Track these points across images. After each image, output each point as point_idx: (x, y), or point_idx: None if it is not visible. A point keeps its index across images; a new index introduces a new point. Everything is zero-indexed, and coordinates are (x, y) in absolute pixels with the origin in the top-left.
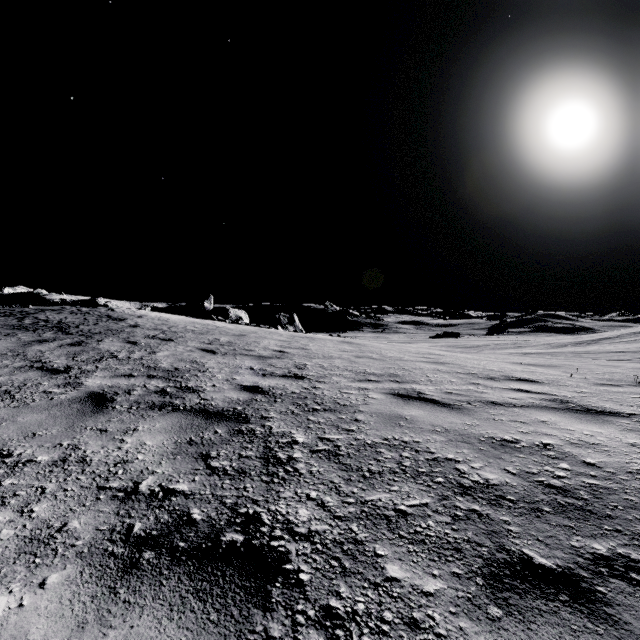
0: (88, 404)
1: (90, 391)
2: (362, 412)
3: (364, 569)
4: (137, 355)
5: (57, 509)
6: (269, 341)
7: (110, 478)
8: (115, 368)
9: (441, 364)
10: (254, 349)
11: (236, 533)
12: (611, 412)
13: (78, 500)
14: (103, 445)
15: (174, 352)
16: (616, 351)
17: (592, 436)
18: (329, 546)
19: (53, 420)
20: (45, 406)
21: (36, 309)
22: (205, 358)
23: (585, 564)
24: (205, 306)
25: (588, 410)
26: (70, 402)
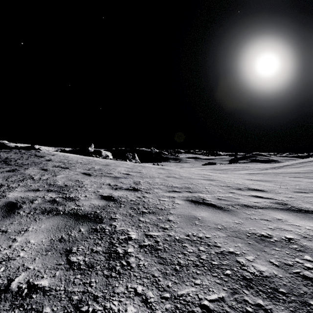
0: (2, 211)
1: (8, 201)
2: (172, 214)
3: None
4: (45, 177)
5: None
6: (121, 168)
7: None
8: (29, 185)
9: (211, 180)
10: (112, 173)
11: None
12: (312, 211)
13: None
14: None
15: (67, 175)
16: (294, 172)
17: (312, 230)
18: None
19: None
20: None
21: None
22: (84, 178)
23: None
24: (89, 149)
25: (300, 210)
26: None
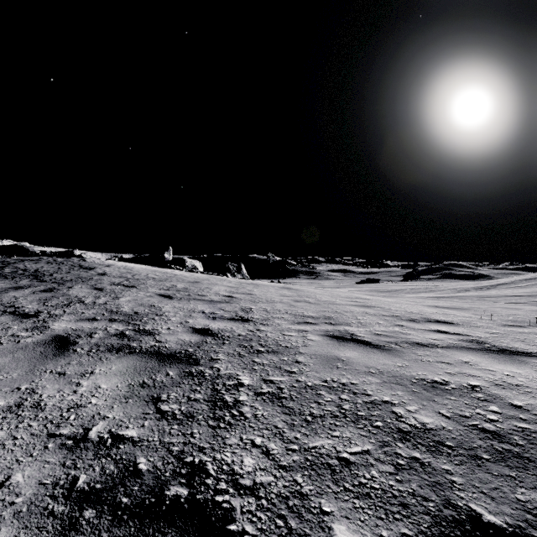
0: (51, 347)
1: (55, 334)
2: (302, 354)
3: (310, 530)
4: (102, 300)
5: (3, 460)
6: (219, 287)
7: (61, 424)
8: (81, 312)
9: (368, 307)
10: (206, 294)
11: (180, 486)
12: (523, 352)
13: (26, 449)
14: (59, 389)
15: (135, 297)
16: (513, 295)
17: (513, 377)
18: (274, 501)
19: (16, 363)
20: (10, 349)
21: (16, 259)
22: (162, 303)
23: (535, 522)
24: (165, 257)
25: (503, 350)
26: (35, 345)
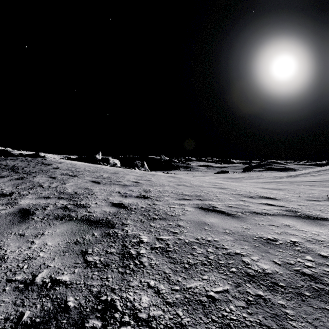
0: (17, 216)
1: (21, 208)
2: (182, 220)
3: None
4: (54, 185)
5: None
6: (130, 176)
7: (17, 272)
8: (40, 193)
9: (223, 189)
10: (121, 181)
11: (96, 319)
12: (322, 218)
13: None
14: (19, 246)
15: (76, 183)
16: (310, 181)
17: (318, 235)
18: None
19: None
20: None
21: (1, 159)
22: (93, 186)
23: None
24: (96, 157)
25: (309, 217)
26: (6, 215)
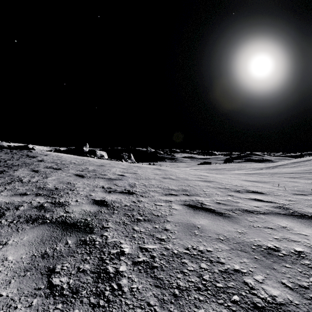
0: None
1: None
2: (169, 222)
3: None
4: (35, 179)
5: None
6: (116, 169)
7: None
8: (17, 189)
9: (209, 182)
10: (107, 174)
11: None
12: None
13: None
14: None
15: (59, 177)
16: (290, 172)
17: None
18: None
19: None
20: None
21: None
22: (76, 180)
23: None
24: (84, 149)
25: (303, 215)
26: None
